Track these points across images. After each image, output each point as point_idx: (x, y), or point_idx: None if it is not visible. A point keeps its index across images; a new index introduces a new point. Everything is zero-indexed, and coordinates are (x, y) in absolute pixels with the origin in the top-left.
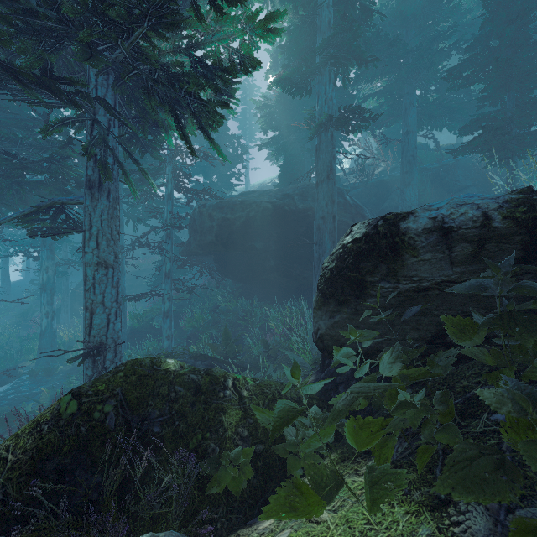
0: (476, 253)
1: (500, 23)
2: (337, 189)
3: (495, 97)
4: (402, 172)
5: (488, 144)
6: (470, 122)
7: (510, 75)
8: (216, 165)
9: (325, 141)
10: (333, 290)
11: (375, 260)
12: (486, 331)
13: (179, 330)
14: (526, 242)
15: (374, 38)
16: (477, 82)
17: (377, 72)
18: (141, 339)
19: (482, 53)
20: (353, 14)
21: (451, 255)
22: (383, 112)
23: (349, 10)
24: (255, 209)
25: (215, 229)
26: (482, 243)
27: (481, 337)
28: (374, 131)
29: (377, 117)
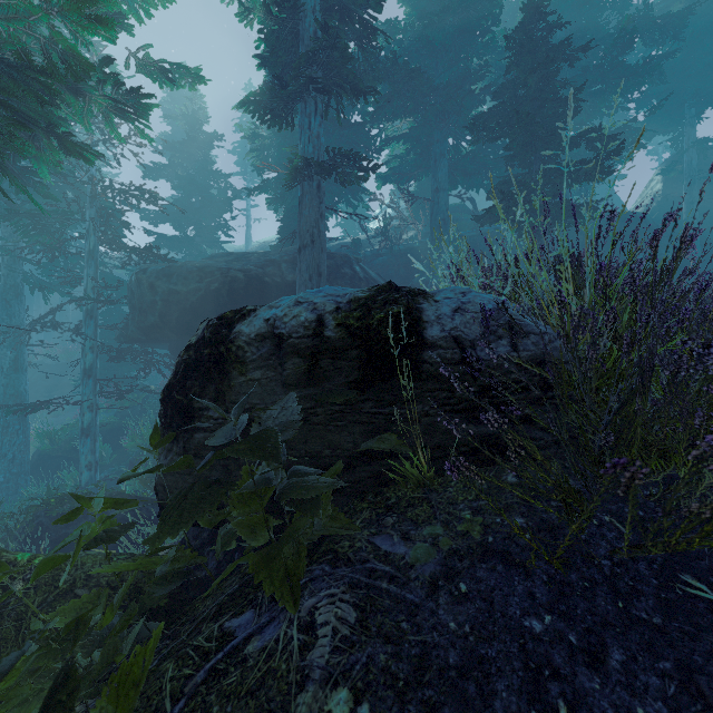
0: (310, 372)
1: (526, 69)
2: (344, 256)
3: (522, 158)
4: (431, 239)
5: (511, 213)
6: (497, 184)
7: (534, 134)
8: (193, 212)
9: (309, 192)
10: (164, 419)
11: (203, 377)
12: (271, 492)
13: (122, 451)
14: (363, 359)
15: (390, 64)
16: (504, 137)
17: (399, 109)
18: (55, 469)
19: (509, 103)
20: (353, 28)
21: (284, 374)
22: (410, 161)
23: (346, 22)
24: (219, 279)
25: (159, 306)
26: (316, 359)
27: (264, 501)
28: (403, 184)
29: (378, 168)
